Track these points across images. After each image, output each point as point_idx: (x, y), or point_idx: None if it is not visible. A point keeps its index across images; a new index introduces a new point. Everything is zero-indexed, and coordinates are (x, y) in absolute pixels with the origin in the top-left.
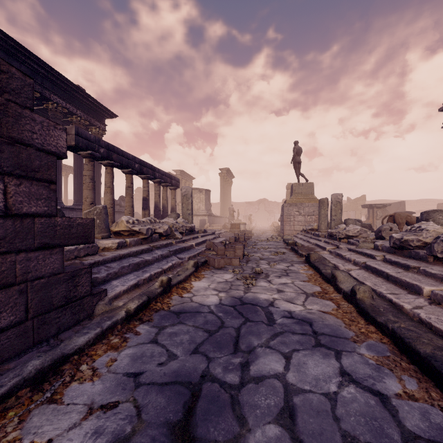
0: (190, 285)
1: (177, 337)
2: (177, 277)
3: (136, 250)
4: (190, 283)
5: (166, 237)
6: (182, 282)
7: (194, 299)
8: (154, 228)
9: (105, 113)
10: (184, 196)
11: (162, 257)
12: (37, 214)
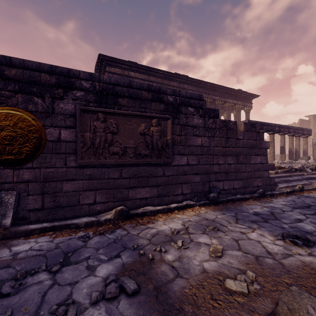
0: (314, 192)
1: (306, 199)
2: (307, 188)
3: (283, 175)
4: (314, 191)
5: (299, 171)
6: (309, 190)
7: (315, 195)
8: (292, 166)
9: (252, 97)
10: (314, 144)
11: (297, 180)
12: (264, 163)
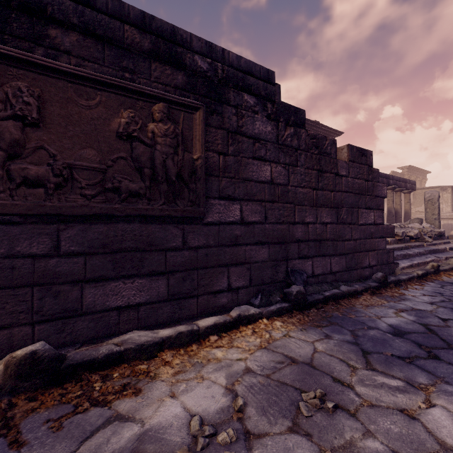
0: None
1: None
2: (442, 267)
3: (398, 247)
4: None
5: (415, 240)
6: (446, 271)
7: None
8: (406, 231)
9: (333, 134)
10: (428, 201)
11: (419, 254)
12: (380, 223)
